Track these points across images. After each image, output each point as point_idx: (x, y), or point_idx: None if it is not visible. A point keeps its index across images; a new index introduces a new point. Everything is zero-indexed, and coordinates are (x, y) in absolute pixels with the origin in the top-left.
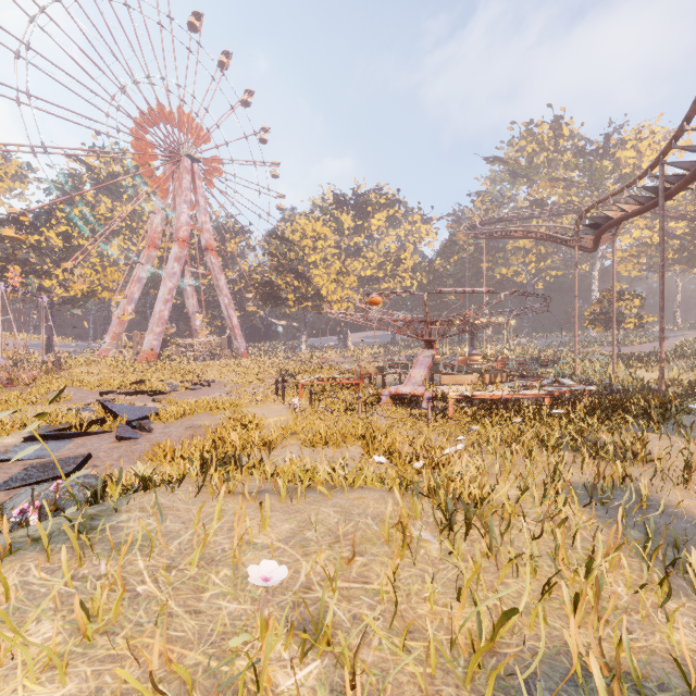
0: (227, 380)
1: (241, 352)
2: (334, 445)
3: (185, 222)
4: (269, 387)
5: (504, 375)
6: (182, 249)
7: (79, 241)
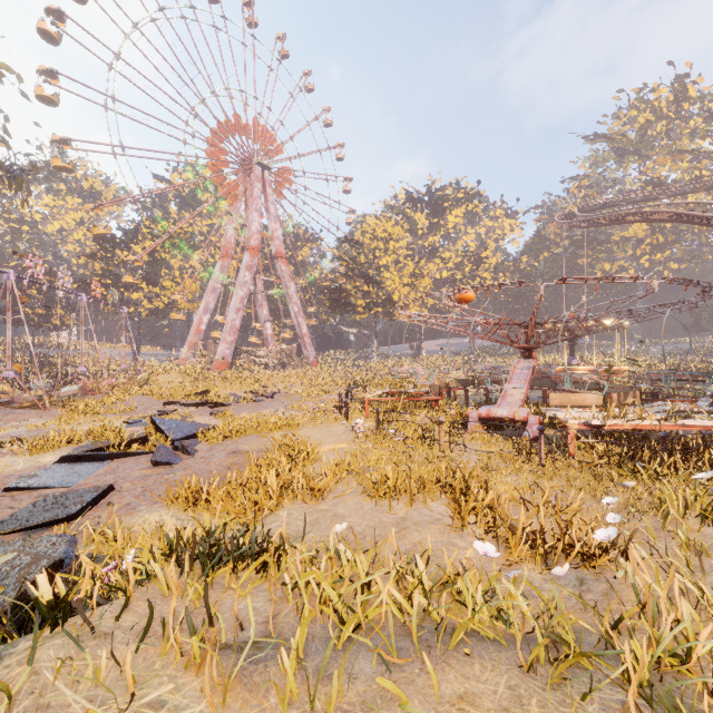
0: (292, 391)
1: (311, 361)
2: (407, 496)
3: (256, 230)
4: (332, 402)
5: (637, 394)
6: (253, 258)
7: (162, 255)
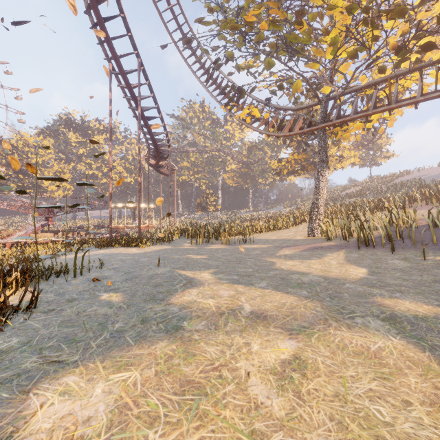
0: None
1: None
2: None
3: None
4: None
5: (75, 233)
6: None
7: None
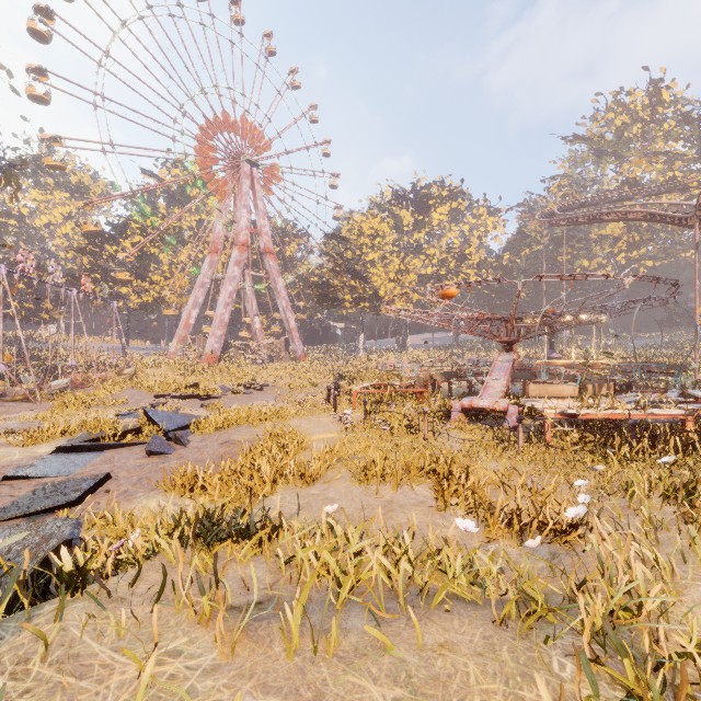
0: (281, 383)
1: (299, 355)
2: (393, 481)
3: (244, 226)
4: (321, 394)
5: (611, 386)
6: (241, 253)
7: (151, 250)
